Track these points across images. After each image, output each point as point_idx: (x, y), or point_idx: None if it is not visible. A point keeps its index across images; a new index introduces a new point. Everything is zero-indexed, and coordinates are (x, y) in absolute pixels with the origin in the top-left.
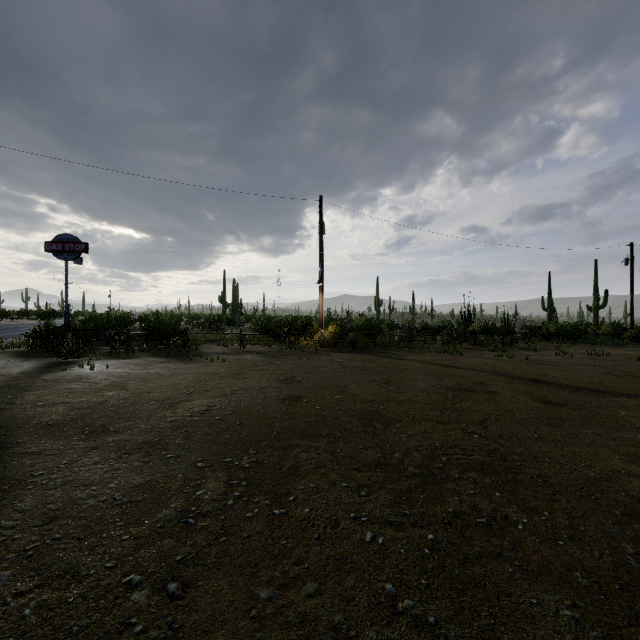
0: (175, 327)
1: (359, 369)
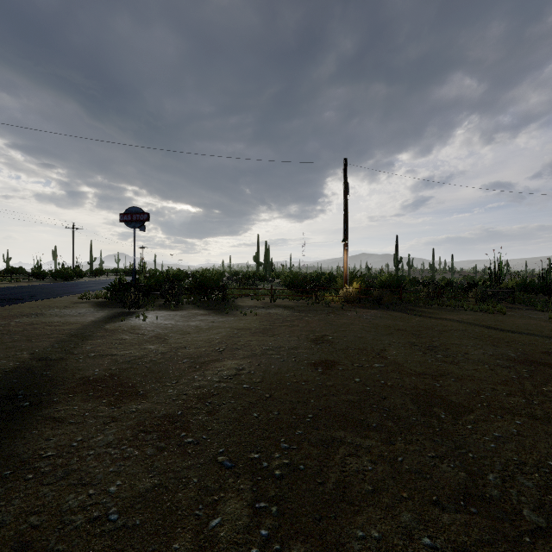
0: (216, 283)
1: (391, 328)
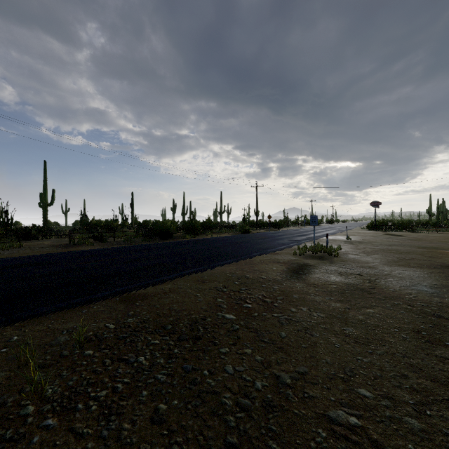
0: (408, 225)
1: None
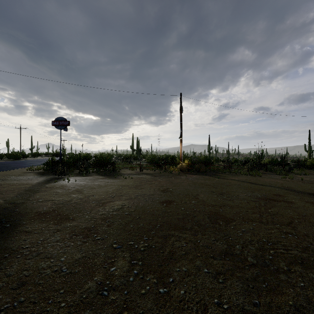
0: (109, 161)
1: (203, 184)
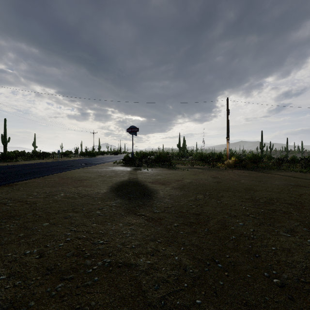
0: (166, 157)
1: (246, 176)
